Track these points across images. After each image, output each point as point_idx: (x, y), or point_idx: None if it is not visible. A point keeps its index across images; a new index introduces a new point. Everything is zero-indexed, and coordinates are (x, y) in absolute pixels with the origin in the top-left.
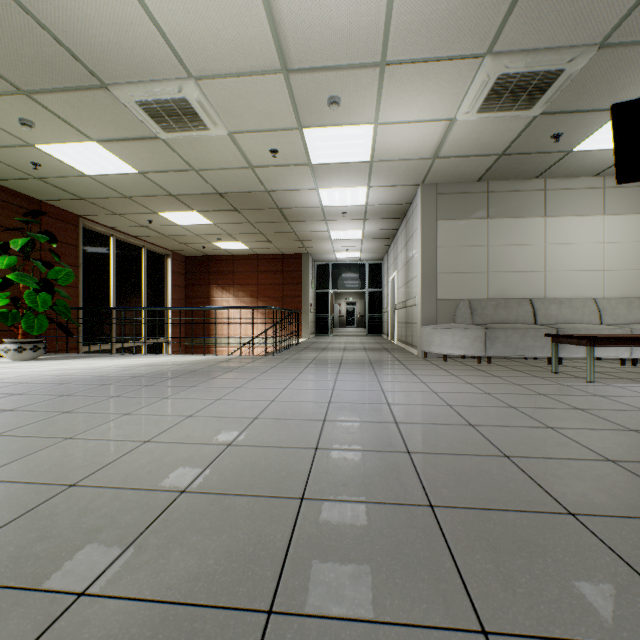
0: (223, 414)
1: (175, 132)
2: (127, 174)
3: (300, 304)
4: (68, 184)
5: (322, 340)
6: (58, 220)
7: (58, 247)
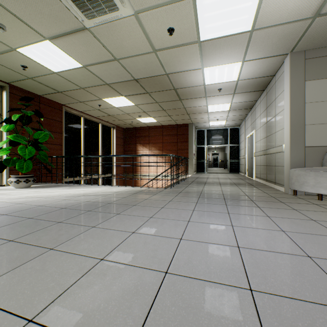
0: (81, 321)
1: (94, 17)
2: (76, 69)
3: (187, 154)
4: (48, 81)
5: (201, 176)
6: (50, 107)
7: (50, 122)
